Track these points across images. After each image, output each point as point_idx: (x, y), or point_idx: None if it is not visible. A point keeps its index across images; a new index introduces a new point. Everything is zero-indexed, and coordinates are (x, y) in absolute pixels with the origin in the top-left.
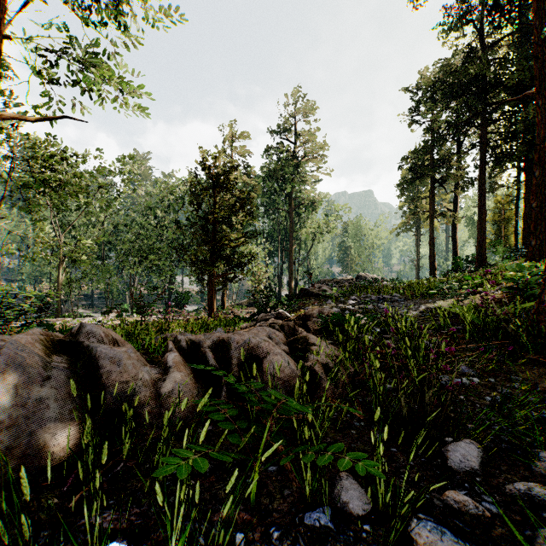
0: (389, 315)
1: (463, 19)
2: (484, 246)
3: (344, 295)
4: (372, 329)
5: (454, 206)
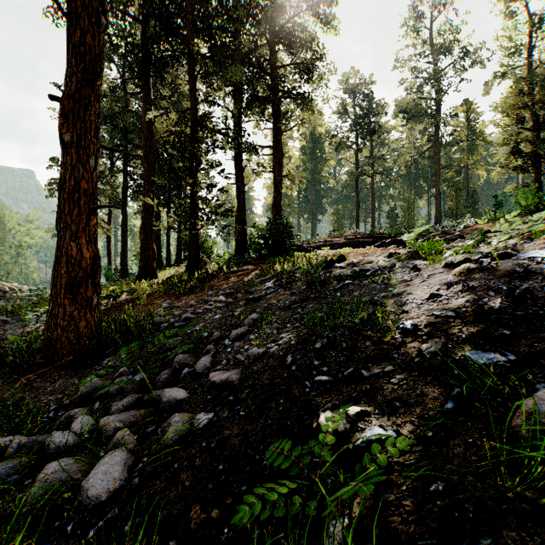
0: None
1: (109, 59)
2: (126, 260)
3: None
4: None
5: (109, 219)
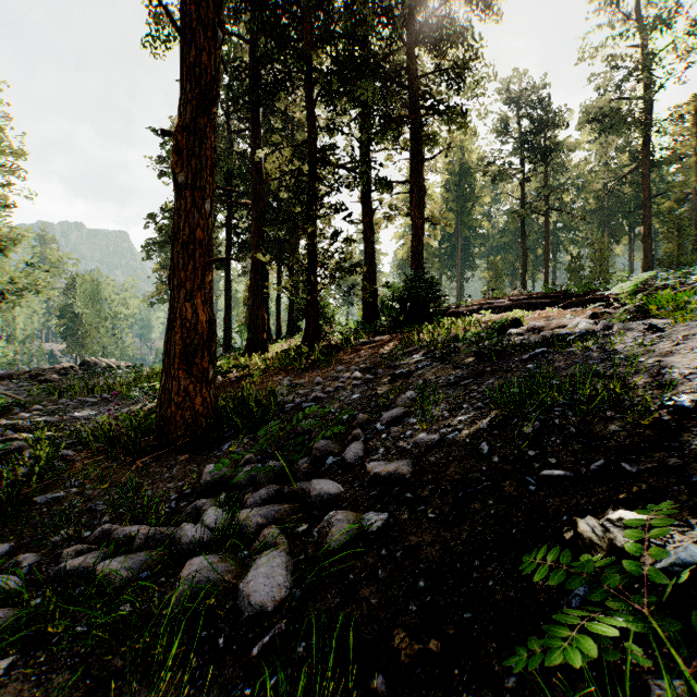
0: (42, 436)
1: None
2: (230, 331)
3: (34, 400)
4: (5, 459)
5: None
